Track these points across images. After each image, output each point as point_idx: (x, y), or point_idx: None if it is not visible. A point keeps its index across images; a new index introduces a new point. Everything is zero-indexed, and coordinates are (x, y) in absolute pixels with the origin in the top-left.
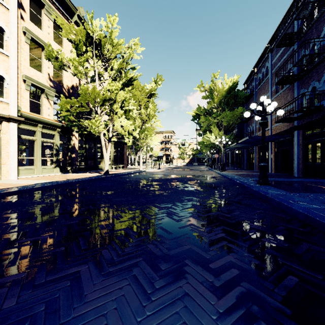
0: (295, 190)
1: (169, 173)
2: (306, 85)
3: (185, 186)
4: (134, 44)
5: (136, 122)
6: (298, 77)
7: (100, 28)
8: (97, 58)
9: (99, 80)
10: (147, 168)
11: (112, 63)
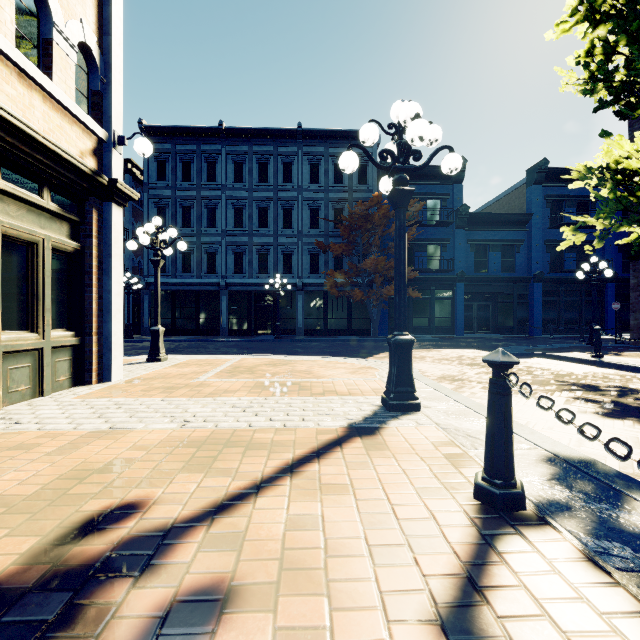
0: None
1: None
2: None
3: None
4: None
5: None
6: None
7: None
8: None
9: None
10: None
11: None
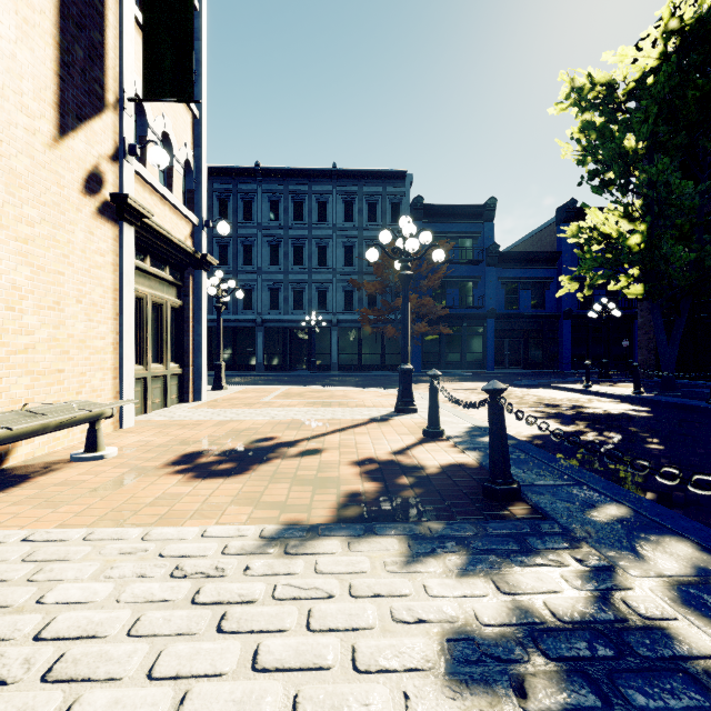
0: None
1: None
2: None
3: None
4: None
5: None
6: None
7: None
8: None
9: None
10: None
11: None
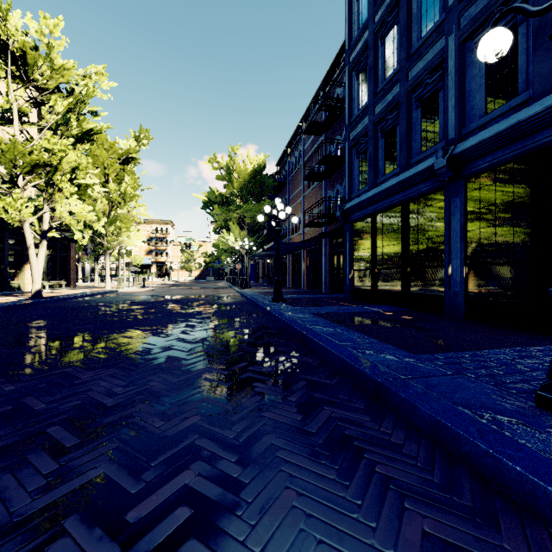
0: (303, 305)
1: (161, 294)
2: (333, 187)
3: (183, 308)
4: (96, 74)
5: (99, 204)
6: (325, 176)
7: (24, 30)
8: (16, 80)
9: (19, 123)
10: (120, 287)
11: (52, 101)
